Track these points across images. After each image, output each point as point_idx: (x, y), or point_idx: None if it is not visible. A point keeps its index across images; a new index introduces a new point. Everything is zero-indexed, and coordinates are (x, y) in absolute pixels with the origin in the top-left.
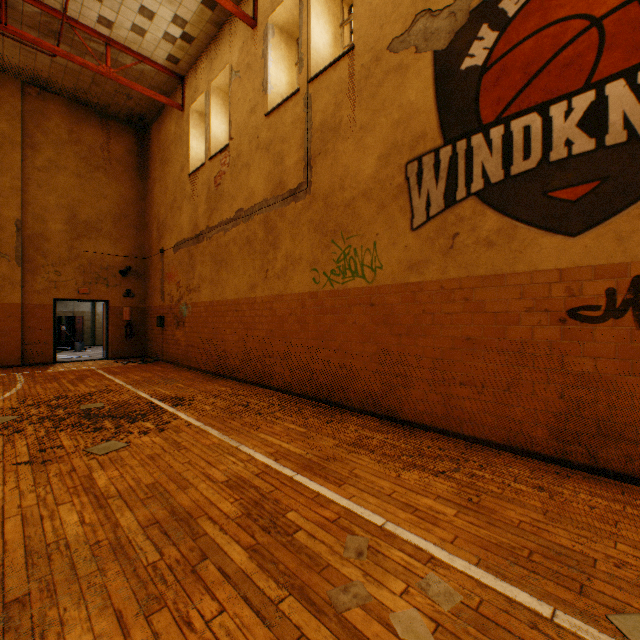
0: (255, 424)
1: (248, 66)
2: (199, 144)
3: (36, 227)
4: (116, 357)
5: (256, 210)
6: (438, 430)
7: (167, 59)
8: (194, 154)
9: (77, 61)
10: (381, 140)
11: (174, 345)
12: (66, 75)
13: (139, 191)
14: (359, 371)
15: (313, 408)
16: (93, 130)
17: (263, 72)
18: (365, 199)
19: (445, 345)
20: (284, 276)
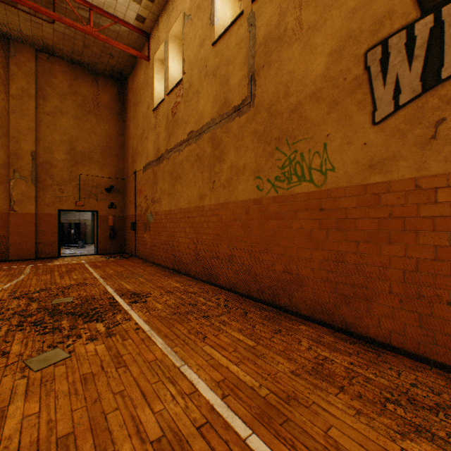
0: (201, 331)
1: (198, 7)
2: (161, 86)
3: (46, 157)
4: (103, 253)
5: (204, 130)
6: (412, 355)
7: (136, 19)
8: (157, 94)
9: (67, 23)
10: (333, 34)
11: (143, 245)
12: (65, 41)
13: (119, 129)
14: (306, 277)
15: (258, 311)
16: (86, 84)
17: (210, 8)
18: (313, 100)
19: (423, 255)
20: (229, 185)
